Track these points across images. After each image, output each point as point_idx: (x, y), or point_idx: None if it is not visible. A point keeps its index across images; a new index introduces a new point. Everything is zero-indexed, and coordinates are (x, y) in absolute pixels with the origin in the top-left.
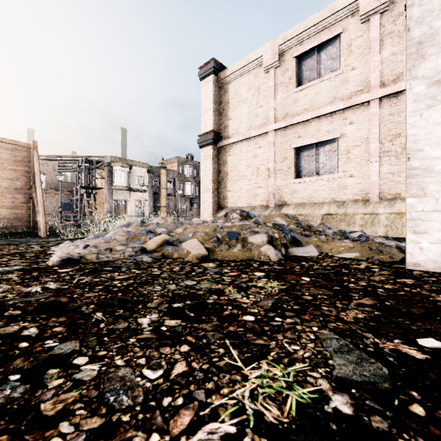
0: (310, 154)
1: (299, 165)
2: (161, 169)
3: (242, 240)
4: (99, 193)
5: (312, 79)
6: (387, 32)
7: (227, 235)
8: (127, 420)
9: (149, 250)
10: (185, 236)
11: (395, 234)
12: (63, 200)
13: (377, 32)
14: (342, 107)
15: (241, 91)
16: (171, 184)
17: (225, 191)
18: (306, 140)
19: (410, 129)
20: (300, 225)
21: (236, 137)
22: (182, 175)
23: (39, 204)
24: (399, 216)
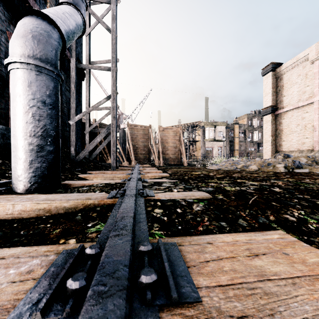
0: None
1: None
2: (235, 125)
3: (273, 166)
4: (197, 143)
5: None
6: None
7: (267, 164)
8: (244, 174)
9: (238, 168)
10: (251, 164)
11: None
12: None
13: None
14: None
15: (292, 78)
16: (242, 134)
17: (280, 141)
18: None
19: None
20: (314, 161)
21: (288, 107)
22: (250, 126)
23: (183, 152)
24: None
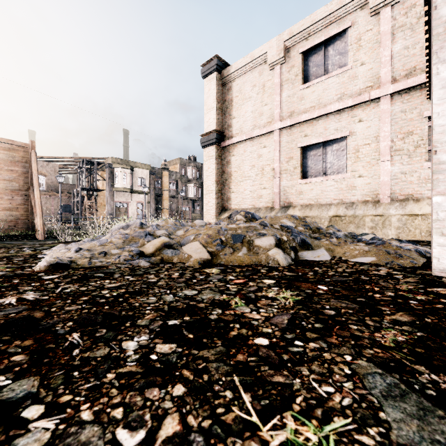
0: (317, 153)
1: (305, 164)
2: (163, 171)
3: (247, 243)
4: (100, 195)
5: (319, 76)
6: (399, 24)
7: (232, 237)
8: None
9: (147, 254)
10: (186, 239)
11: (408, 237)
12: (63, 202)
13: (388, 25)
14: (351, 104)
15: (245, 89)
16: (174, 186)
17: (229, 193)
18: (313, 139)
19: (437, 118)
20: (309, 227)
21: (239, 136)
22: (184, 177)
23: (37, 205)
24: (411, 217)
